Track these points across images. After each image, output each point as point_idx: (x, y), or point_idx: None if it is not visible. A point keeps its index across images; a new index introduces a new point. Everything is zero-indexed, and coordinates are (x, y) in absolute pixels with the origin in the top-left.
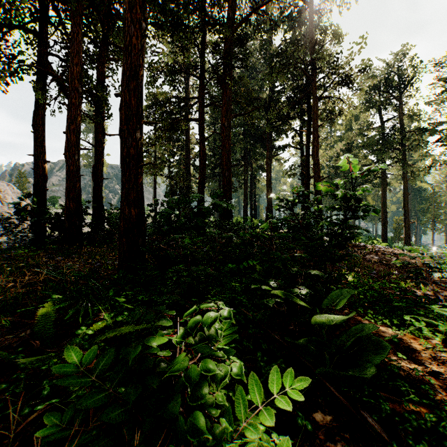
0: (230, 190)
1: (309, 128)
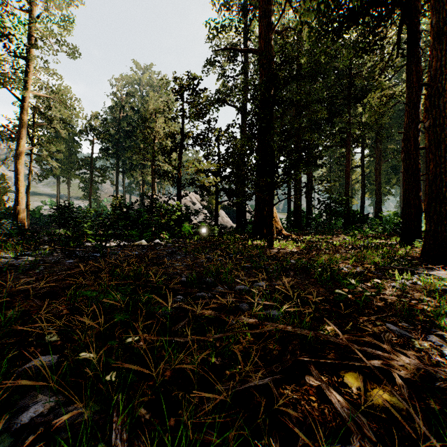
0: (381, 202)
1: None
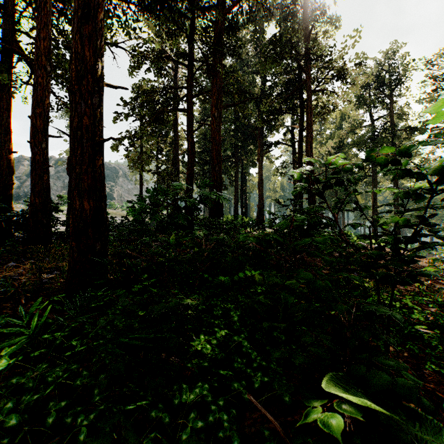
0: (221, 186)
1: (302, 124)
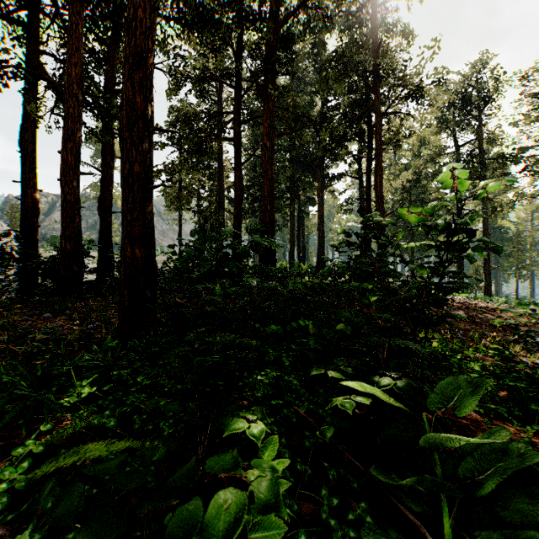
0: (274, 227)
1: (370, 153)
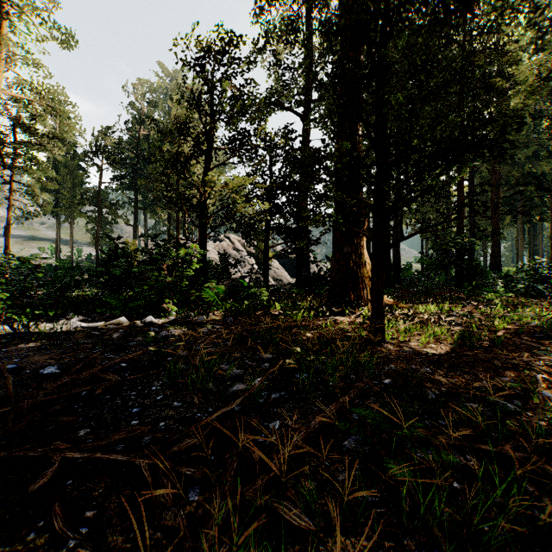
0: (499, 248)
1: None
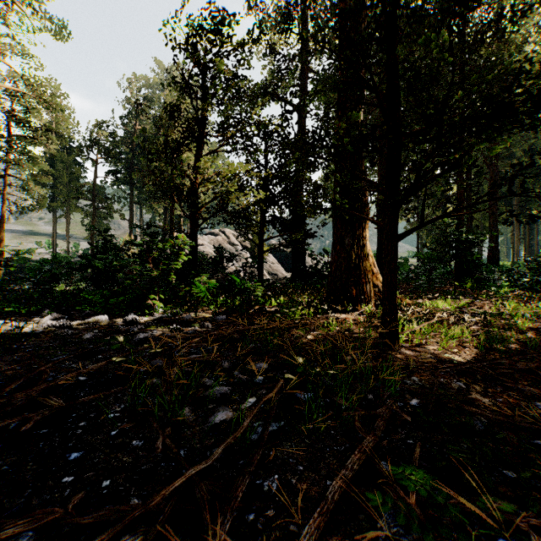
0: (497, 242)
1: None
